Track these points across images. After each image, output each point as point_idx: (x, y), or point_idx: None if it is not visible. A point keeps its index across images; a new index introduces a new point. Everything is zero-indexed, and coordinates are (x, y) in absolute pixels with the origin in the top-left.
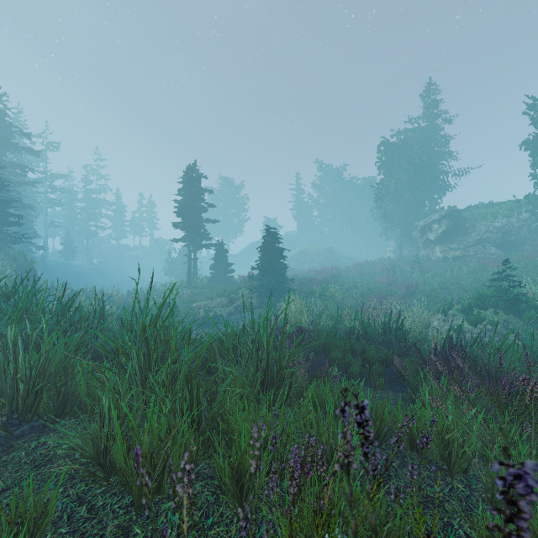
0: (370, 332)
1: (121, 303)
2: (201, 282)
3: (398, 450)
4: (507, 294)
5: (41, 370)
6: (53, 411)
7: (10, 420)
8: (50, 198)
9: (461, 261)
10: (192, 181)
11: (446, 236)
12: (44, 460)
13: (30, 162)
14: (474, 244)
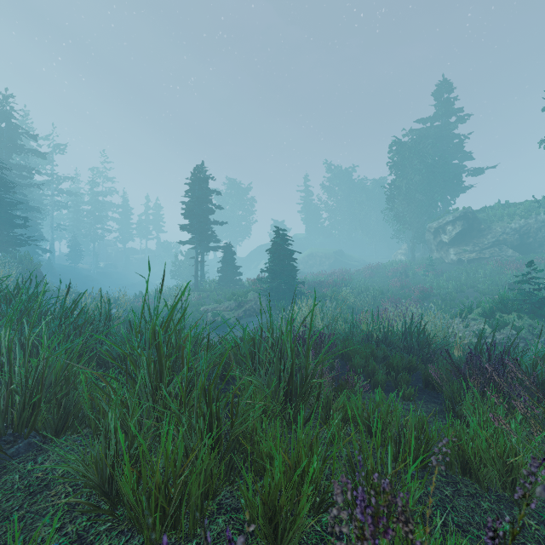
0: (390, 337)
1: (128, 307)
2: (208, 285)
3: (447, 474)
4: (532, 297)
5: (39, 379)
6: (53, 425)
7: (4, 437)
8: (57, 201)
9: (477, 263)
10: (199, 182)
11: (461, 238)
12: (40, 485)
13: (37, 165)
14: (490, 246)
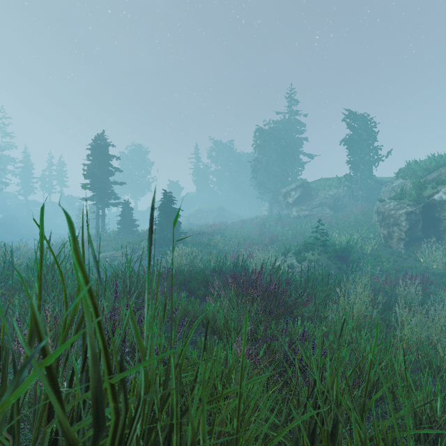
0: (225, 270)
1: (29, 256)
2: (109, 235)
3: (198, 328)
4: (319, 242)
5: None
6: None
7: None
8: None
9: (308, 218)
10: (100, 148)
11: (300, 200)
12: None
13: None
14: (317, 206)
